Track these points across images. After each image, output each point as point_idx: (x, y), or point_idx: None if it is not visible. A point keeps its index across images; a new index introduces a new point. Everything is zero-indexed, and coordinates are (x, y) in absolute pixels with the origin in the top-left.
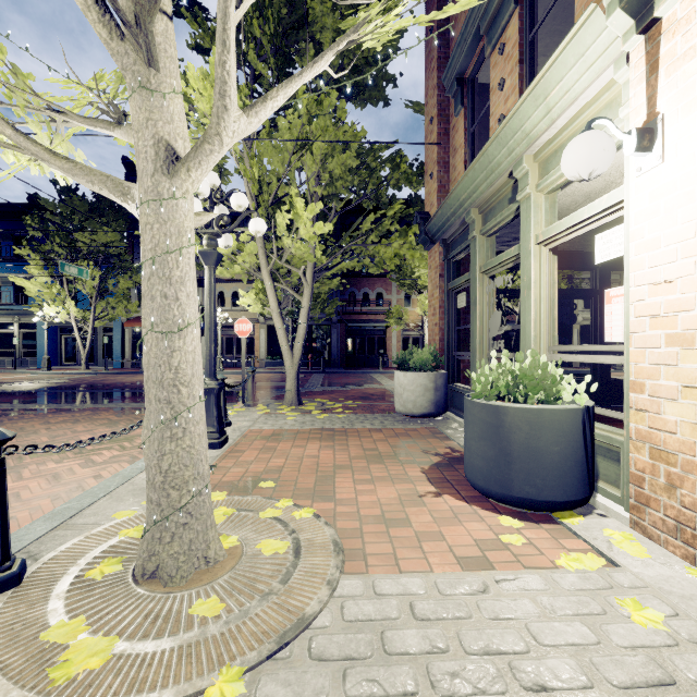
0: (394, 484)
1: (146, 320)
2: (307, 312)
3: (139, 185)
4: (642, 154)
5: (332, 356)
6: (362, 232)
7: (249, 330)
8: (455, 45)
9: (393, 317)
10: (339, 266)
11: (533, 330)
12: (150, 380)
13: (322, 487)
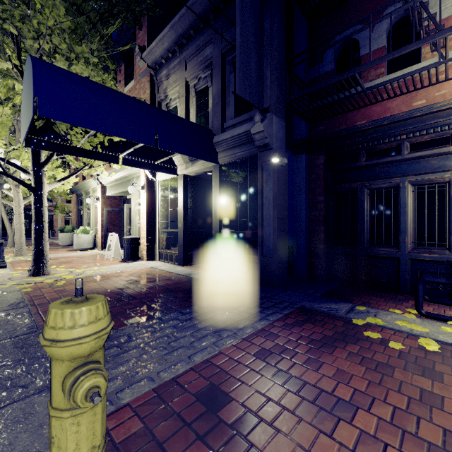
0: (58, 251)
1: (17, 222)
2: None
3: (16, 204)
4: (98, 201)
5: None
6: None
7: None
8: None
9: (59, 209)
10: None
11: (92, 222)
12: (18, 230)
13: None
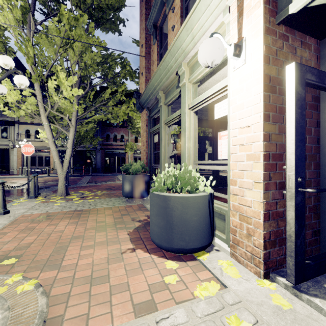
0: (108, 245)
1: None
2: (72, 141)
3: None
4: (236, 58)
5: (97, 167)
6: (104, 99)
7: (33, 151)
8: (152, 6)
9: (128, 147)
10: (93, 117)
11: (186, 153)
12: None
13: (56, 256)
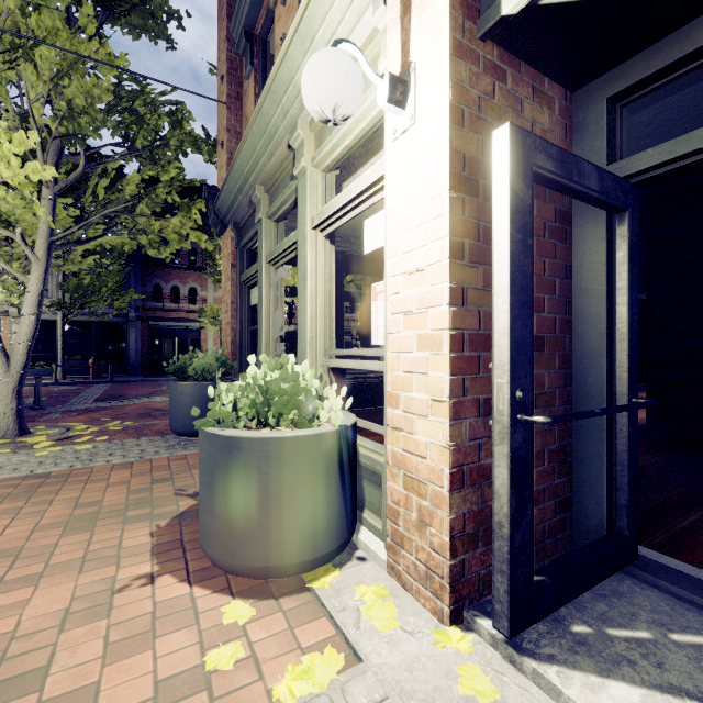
0: (86, 571)
1: None
2: (37, 298)
3: None
4: (395, 109)
5: (129, 361)
6: (126, 197)
7: None
8: None
9: (207, 316)
10: (99, 240)
11: (309, 330)
12: None
13: None
